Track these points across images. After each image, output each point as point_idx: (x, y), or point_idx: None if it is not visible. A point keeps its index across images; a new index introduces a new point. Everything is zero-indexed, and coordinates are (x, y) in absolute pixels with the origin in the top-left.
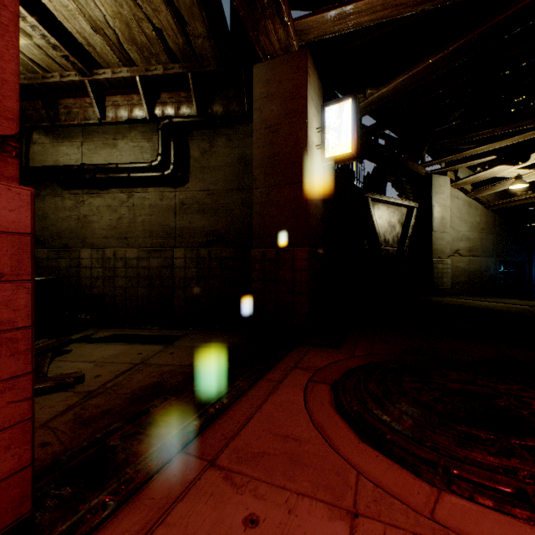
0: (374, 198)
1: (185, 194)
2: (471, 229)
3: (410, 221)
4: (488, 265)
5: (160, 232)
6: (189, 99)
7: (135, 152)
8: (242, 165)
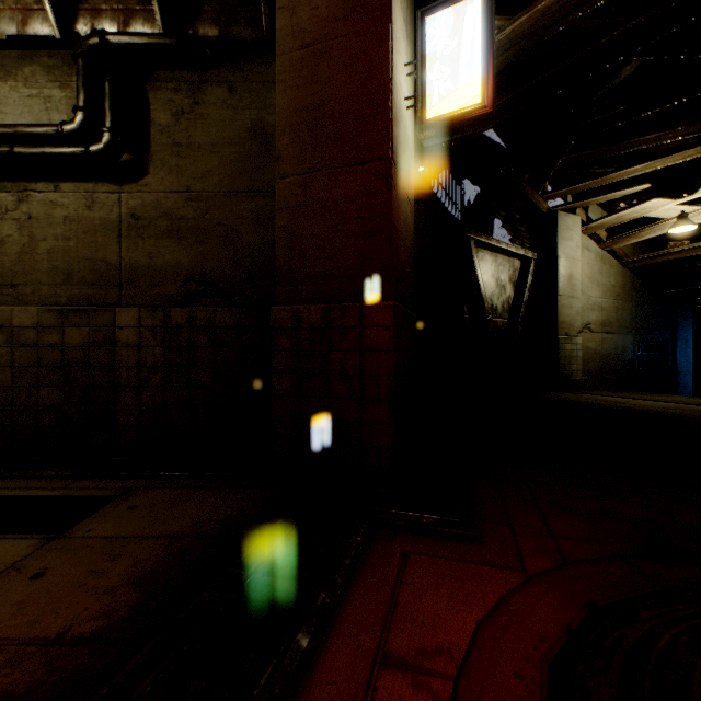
0: (478, 241)
1: (141, 197)
2: (604, 294)
3: (527, 279)
4: (625, 346)
5: (87, 274)
6: (148, 5)
7: (34, 108)
8: (256, 143)
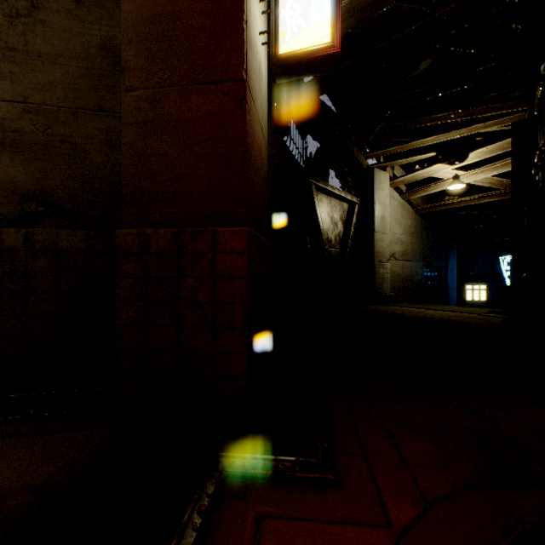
0: (317, 186)
1: None
2: (404, 232)
3: (352, 218)
4: (417, 270)
5: None
6: None
7: None
8: (107, 61)
